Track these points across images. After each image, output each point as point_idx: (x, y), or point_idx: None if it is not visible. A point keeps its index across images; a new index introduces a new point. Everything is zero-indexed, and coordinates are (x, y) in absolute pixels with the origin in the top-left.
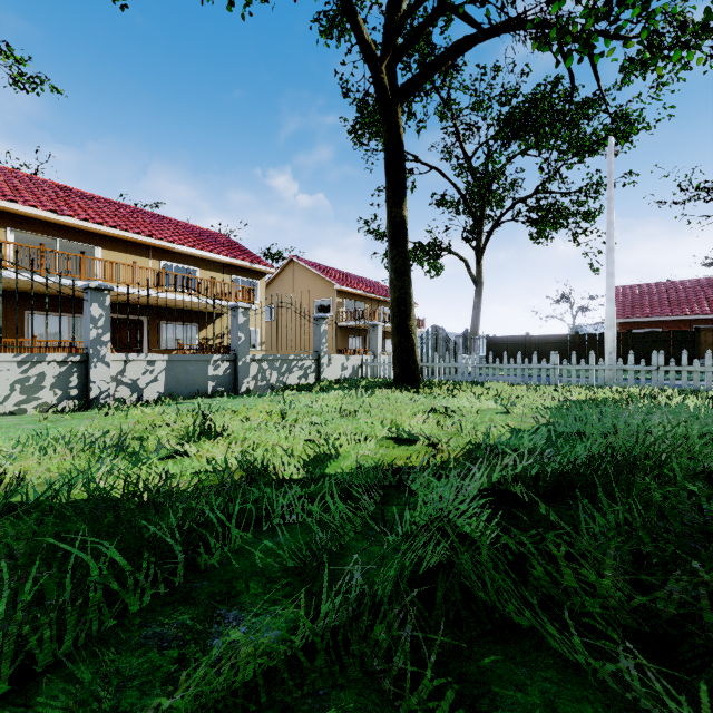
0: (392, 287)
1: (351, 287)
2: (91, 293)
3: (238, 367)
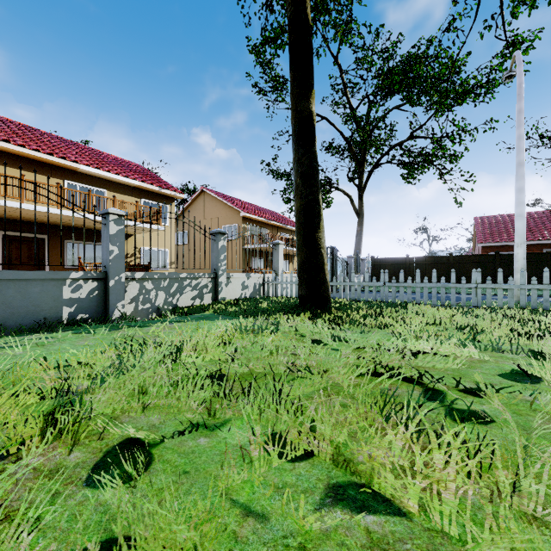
0: (298, 194)
1: (255, 215)
2: None
3: (109, 287)
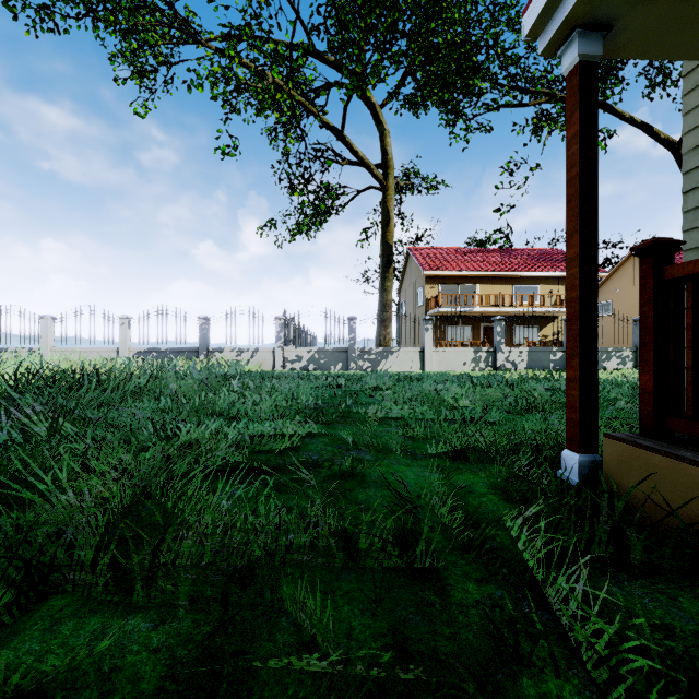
0: None
1: None
2: (497, 322)
3: None
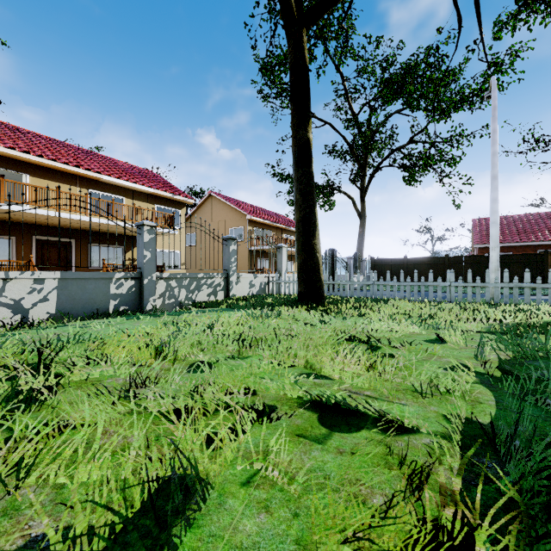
0: (297, 207)
1: (260, 218)
2: None
3: (144, 285)
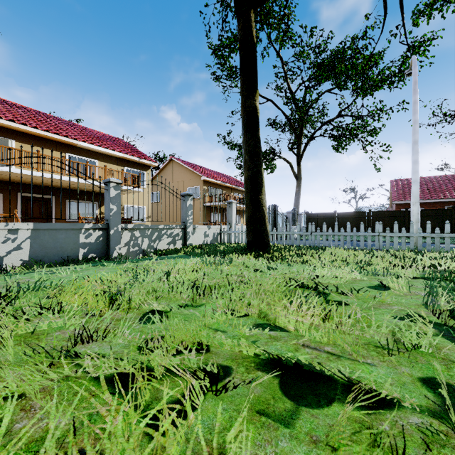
0: (246, 167)
1: (213, 179)
2: None
3: (110, 235)
